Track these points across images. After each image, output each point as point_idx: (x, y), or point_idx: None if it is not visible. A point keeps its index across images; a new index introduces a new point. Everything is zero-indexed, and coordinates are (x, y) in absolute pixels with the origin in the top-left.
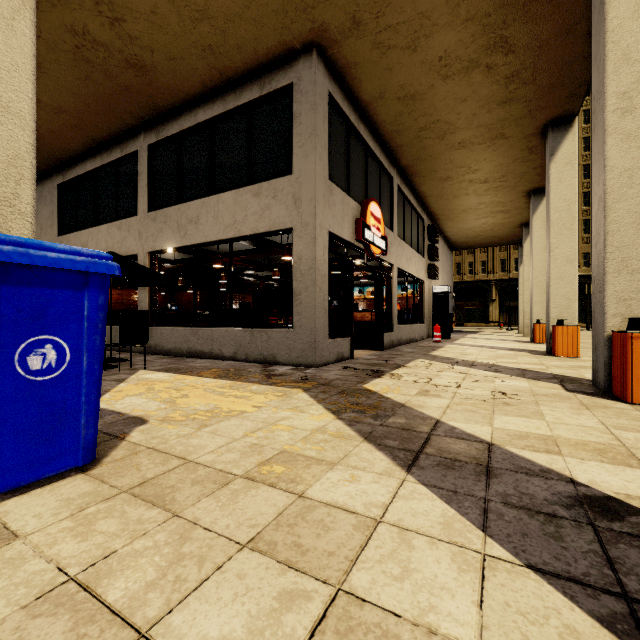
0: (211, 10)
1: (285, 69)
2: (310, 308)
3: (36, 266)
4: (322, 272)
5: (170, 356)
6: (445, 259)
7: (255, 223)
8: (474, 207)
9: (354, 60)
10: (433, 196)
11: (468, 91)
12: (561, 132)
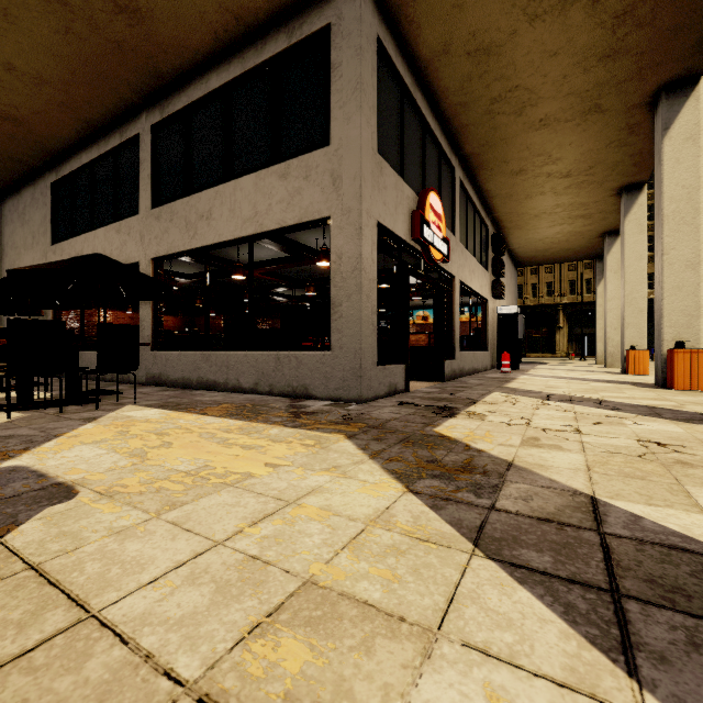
0: None
1: (320, 6)
2: (354, 323)
3: None
4: (370, 275)
5: (177, 388)
6: (509, 277)
7: (281, 214)
8: (549, 211)
9: None
10: (500, 196)
11: (561, 40)
12: (679, 98)
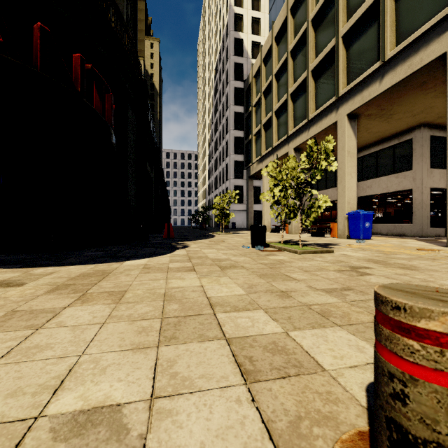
0: (380, 131)
1: (409, 133)
2: (420, 217)
3: (366, 214)
4: (426, 203)
5: None
6: None
7: (396, 187)
8: None
9: (442, 121)
10: None
11: None
12: None
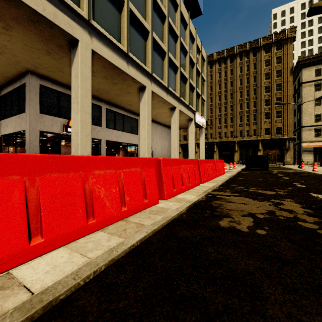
0: None
1: (24, 77)
2: None
3: None
4: (35, 144)
5: None
6: (166, 134)
7: (19, 127)
8: (157, 114)
9: (47, 74)
10: (134, 110)
11: (97, 81)
12: (142, 92)
